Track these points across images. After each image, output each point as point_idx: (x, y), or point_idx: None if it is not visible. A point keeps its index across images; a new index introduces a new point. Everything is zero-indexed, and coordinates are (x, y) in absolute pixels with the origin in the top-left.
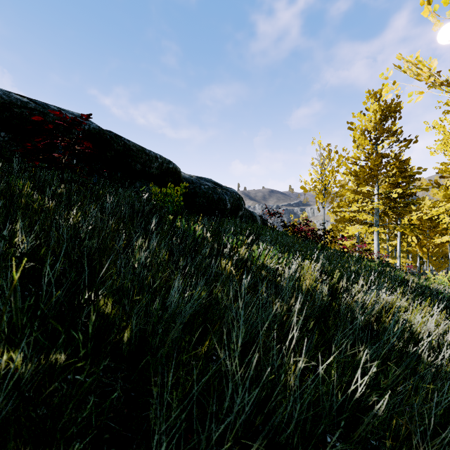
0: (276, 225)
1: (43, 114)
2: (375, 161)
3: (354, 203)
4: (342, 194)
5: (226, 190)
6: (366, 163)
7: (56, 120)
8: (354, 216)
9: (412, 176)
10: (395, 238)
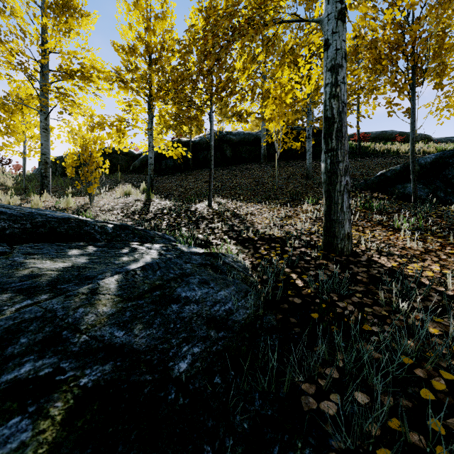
0: None
1: (386, 134)
2: None
3: None
4: None
5: None
6: None
7: (389, 134)
8: None
9: None
10: None
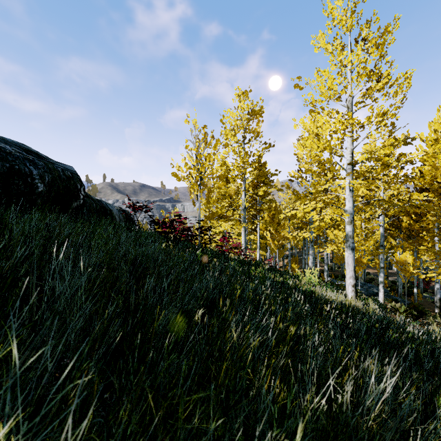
0: (143, 222)
1: None
2: (244, 158)
3: (224, 199)
4: (219, 186)
5: (50, 163)
6: (236, 159)
7: None
8: (224, 213)
9: (271, 176)
10: (252, 232)
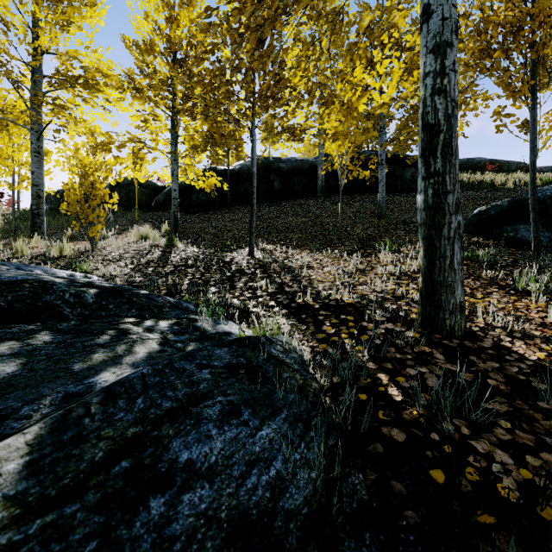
0: None
1: (473, 162)
2: None
3: None
4: None
5: None
6: None
7: (476, 162)
8: None
9: None
10: None
